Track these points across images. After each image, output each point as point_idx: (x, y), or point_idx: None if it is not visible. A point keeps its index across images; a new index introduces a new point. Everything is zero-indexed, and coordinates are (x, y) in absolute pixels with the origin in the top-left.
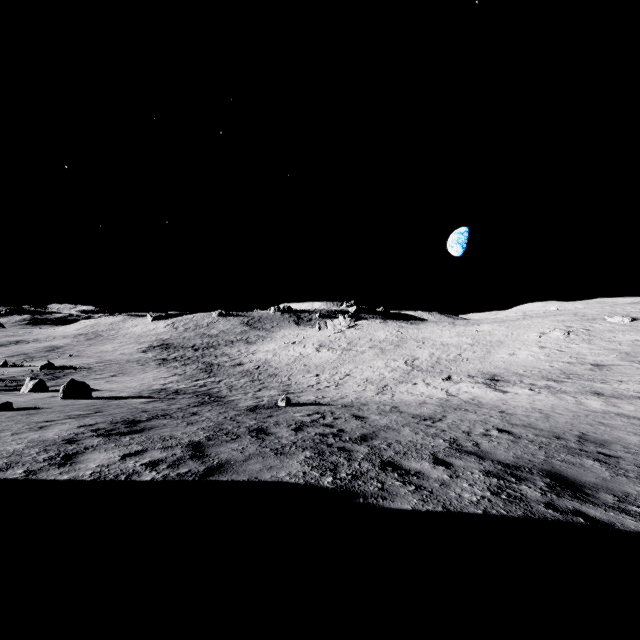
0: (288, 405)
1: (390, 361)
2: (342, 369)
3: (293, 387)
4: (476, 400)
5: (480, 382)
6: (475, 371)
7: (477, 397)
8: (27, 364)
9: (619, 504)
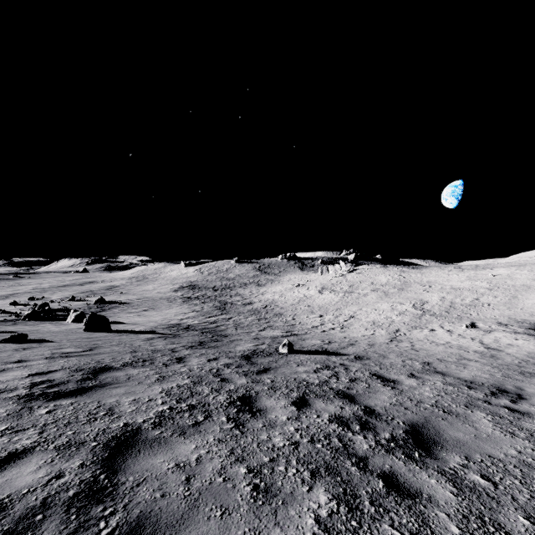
0: (290, 352)
1: (396, 304)
2: (345, 311)
3: (297, 327)
4: None
5: (521, 332)
6: (505, 318)
7: (534, 354)
8: (88, 299)
9: None
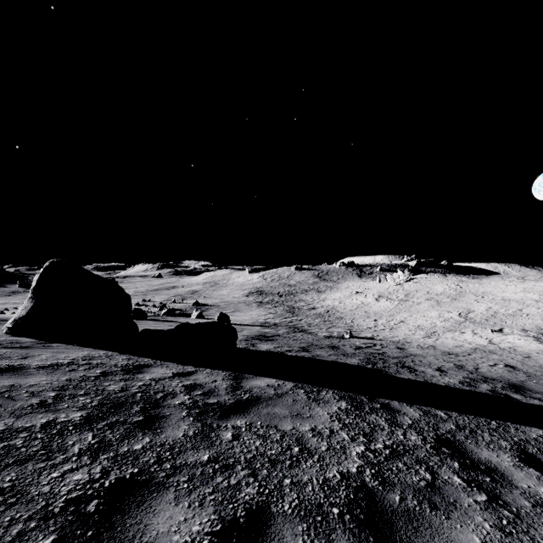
0: (351, 337)
1: (444, 312)
2: (397, 317)
3: (355, 327)
4: (513, 348)
5: (530, 336)
6: (531, 326)
7: (516, 346)
8: (184, 301)
9: (541, 398)
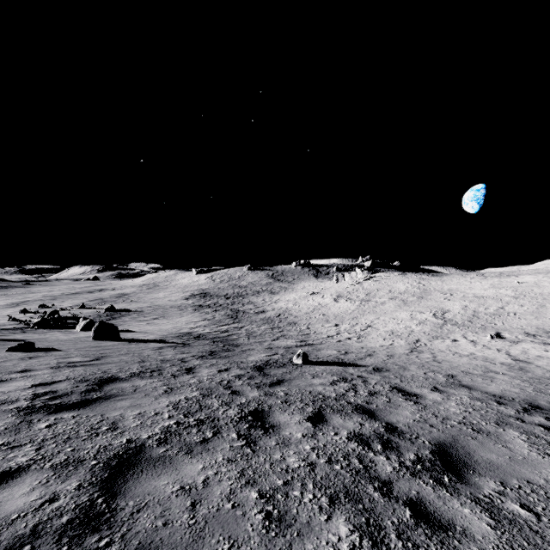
0: (305, 363)
1: (415, 313)
2: (362, 320)
3: (312, 337)
4: None
5: None
6: (532, 328)
7: None
8: (98, 307)
9: None
